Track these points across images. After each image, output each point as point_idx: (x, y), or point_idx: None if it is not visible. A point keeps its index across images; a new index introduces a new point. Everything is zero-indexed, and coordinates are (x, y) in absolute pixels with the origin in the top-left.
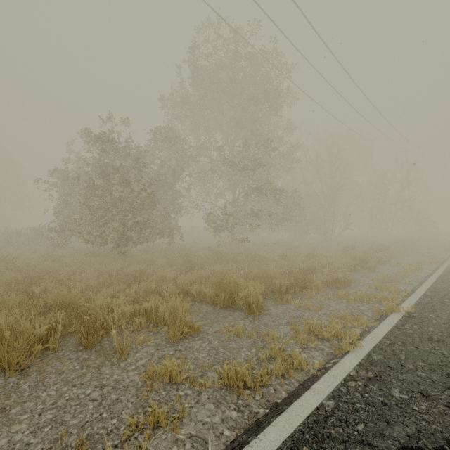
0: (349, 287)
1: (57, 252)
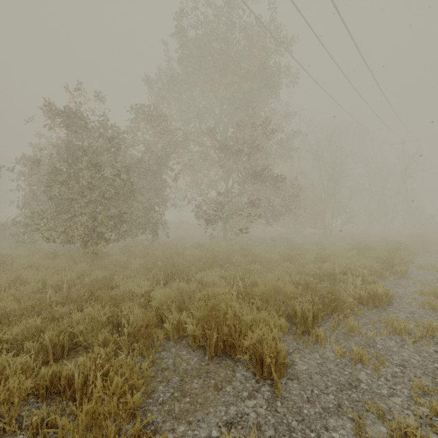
0: (394, 307)
1: (17, 251)
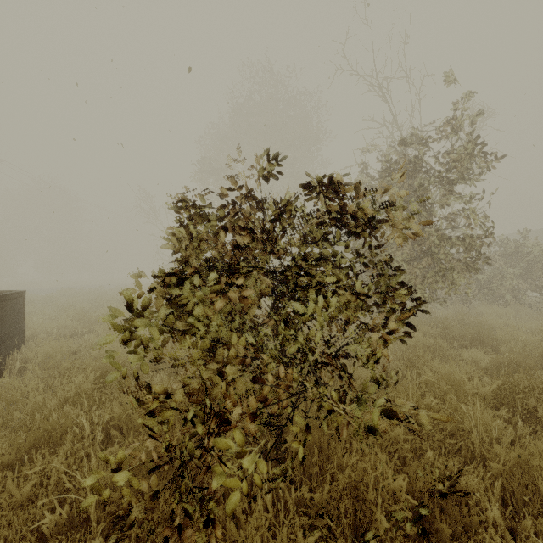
0: None
1: None
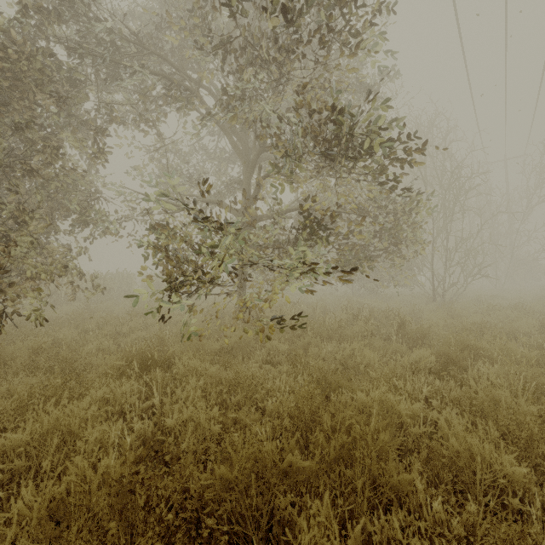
0: None
1: None
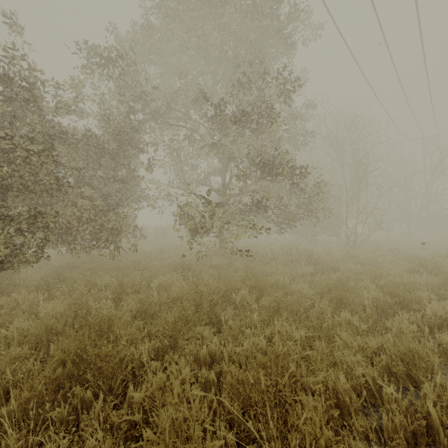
0: None
1: None
